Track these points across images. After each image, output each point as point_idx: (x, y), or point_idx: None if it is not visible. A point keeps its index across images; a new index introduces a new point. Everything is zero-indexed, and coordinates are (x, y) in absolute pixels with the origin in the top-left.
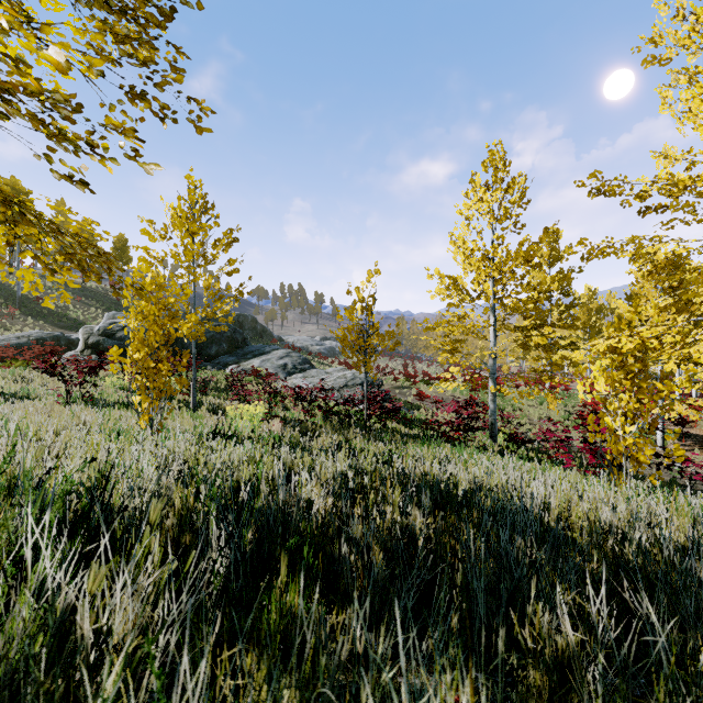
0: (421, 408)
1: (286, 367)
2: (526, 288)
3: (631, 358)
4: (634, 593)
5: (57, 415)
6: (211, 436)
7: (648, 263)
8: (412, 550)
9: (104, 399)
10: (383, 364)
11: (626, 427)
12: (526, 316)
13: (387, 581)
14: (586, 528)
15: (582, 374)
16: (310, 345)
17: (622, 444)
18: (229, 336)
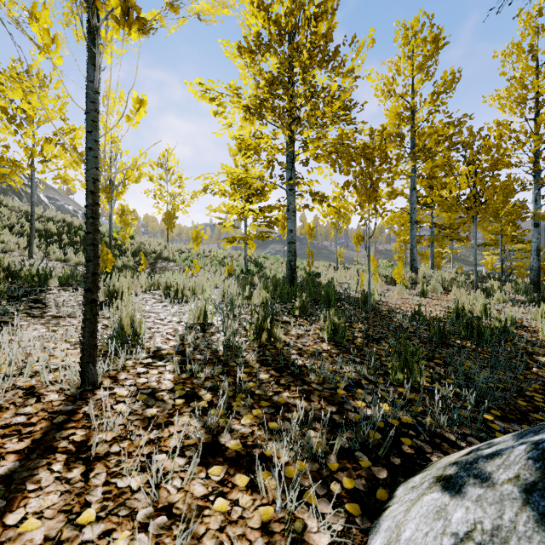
0: None
1: None
2: None
3: None
4: None
5: None
6: None
7: None
8: None
9: None
10: None
11: None
12: None
13: None
14: None
15: None
16: None
17: None
18: None
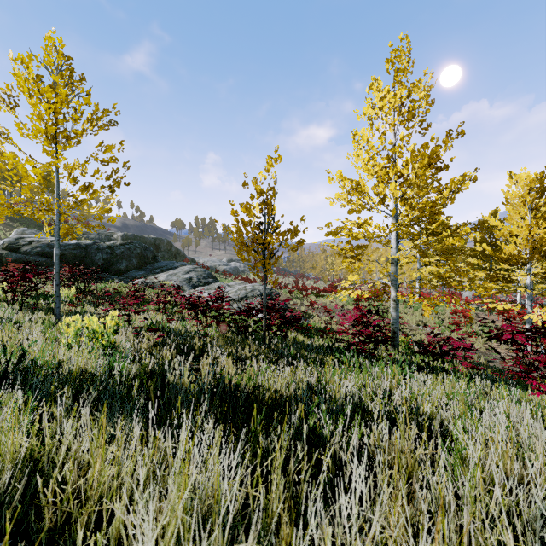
0: (314, 316)
1: (191, 280)
2: (436, 187)
3: None
4: None
5: None
6: None
7: None
8: None
9: None
10: (279, 280)
11: None
12: (430, 221)
13: None
14: None
15: None
16: (218, 265)
17: None
18: (138, 253)
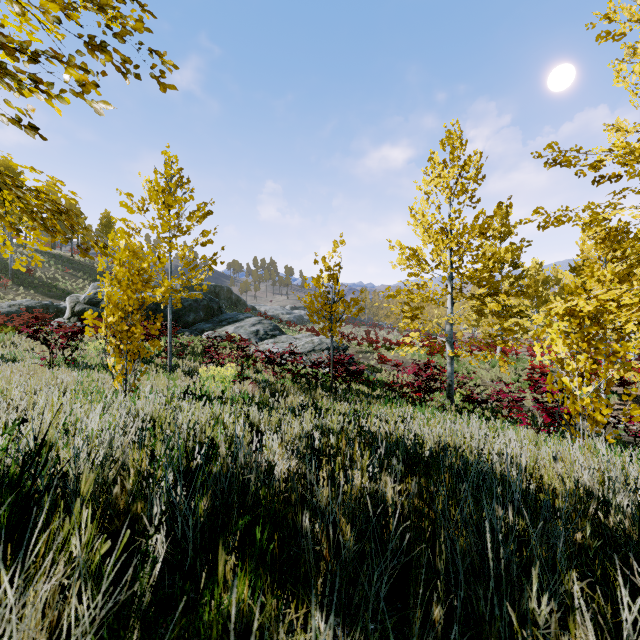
0: (382, 370)
1: (258, 333)
2: (482, 258)
3: (587, 321)
4: (637, 573)
5: (35, 377)
6: (182, 396)
7: (601, 230)
8: (382, 519)
9: (86, 362)
10: (348, 331)
11: (584, 388)
12: (481, 285)
13: (356, 564)
14: (558, 491)
15: (539, 336)
16: (280, 314)
17: (579, 403)
18: (205, 305)
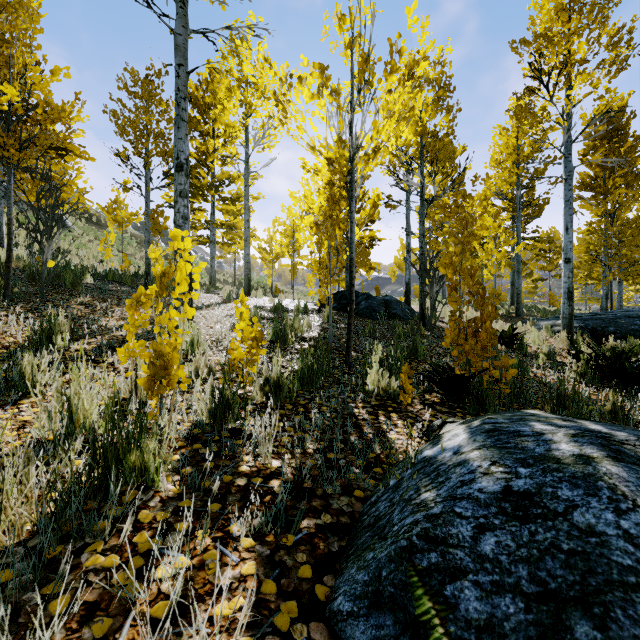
0: None
1: None
2: None
3: None
4: None
5: None
6: None
7: None
8: None
9: None
10: None
11: None
12: None
13: None
14: None
15: None
16: None
17: None
18: None
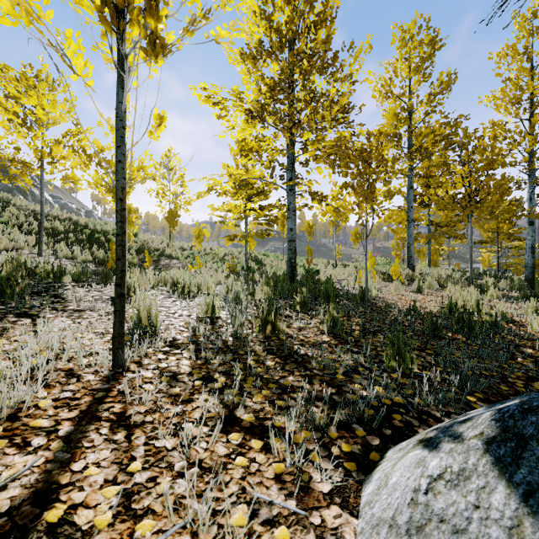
0: None
1: None
2: None
3: None
4: None
5: None
6: None
7: None
8: None
9: None
10: None
11: None
12: None
13: None
14: None
15: None
16: None
17: None
18: None
